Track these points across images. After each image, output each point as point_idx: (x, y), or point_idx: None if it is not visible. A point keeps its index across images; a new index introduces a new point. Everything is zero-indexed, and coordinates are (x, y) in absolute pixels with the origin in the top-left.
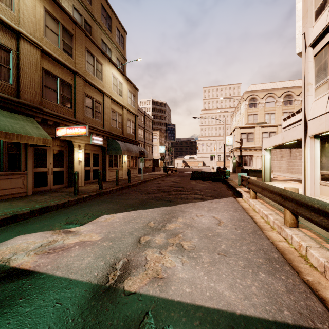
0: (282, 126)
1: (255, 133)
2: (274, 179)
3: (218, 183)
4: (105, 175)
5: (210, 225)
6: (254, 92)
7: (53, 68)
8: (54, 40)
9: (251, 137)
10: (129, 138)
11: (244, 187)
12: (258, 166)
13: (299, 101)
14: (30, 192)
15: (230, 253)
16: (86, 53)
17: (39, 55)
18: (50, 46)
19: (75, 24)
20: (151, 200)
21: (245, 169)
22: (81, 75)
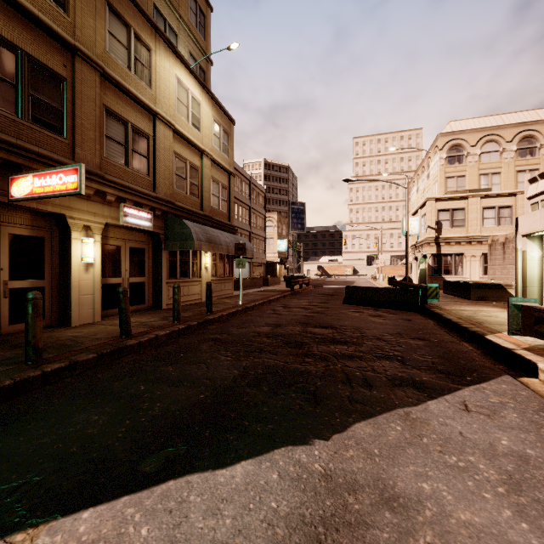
0: (528, 194)
1: (467, 210)
2: None
3: (414, 316)
4: (159, 294)
5: None
6: (458, 134)
7: (2, 23)
8: None
9: (459, 218)
10: (216, 217)
11: (502, 331)
12: (474, 276)
13: None
14: None
15: None
16: (108, 14)
17: None
18: None
19: None
20: (252, 387)
21: (456, 282)
22: (93, 59)
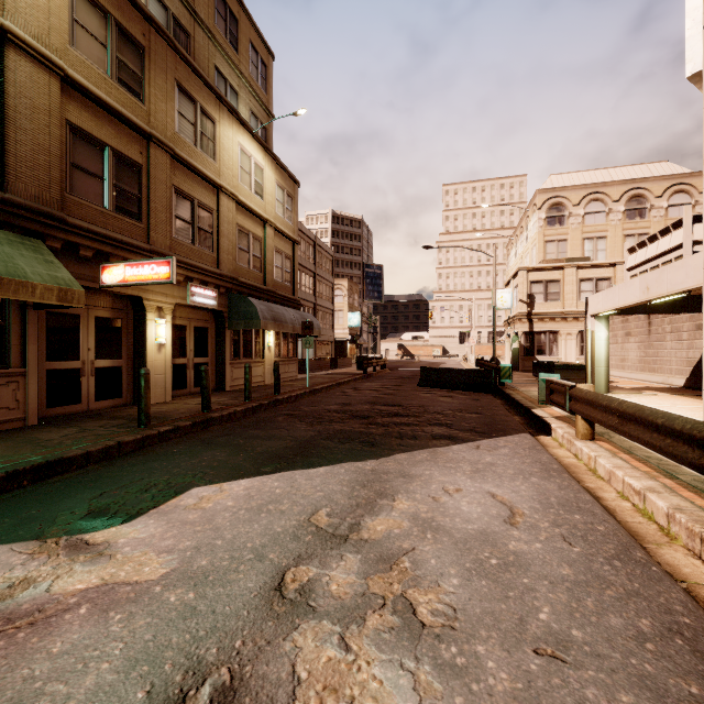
0: (627, 265)
1: (563, 282)
2: (613, 387)
3: (485, 396)
4: (223, 376)
5: (487, 524)
6: (558, 191)
7: (93, 124)
8: (97, 58)
9: (553, 291)
10: (280, 292)
11: (551, 406)
12: (570, 357)
13: (662, 210)
14: (34, 418)
15: (575, 649)
16: (177, 94)
17: (58, 90)
18: (86, 70)
19: (150, 24)
20: (326, 440)
21: (543, 363)
22: (165, 143)
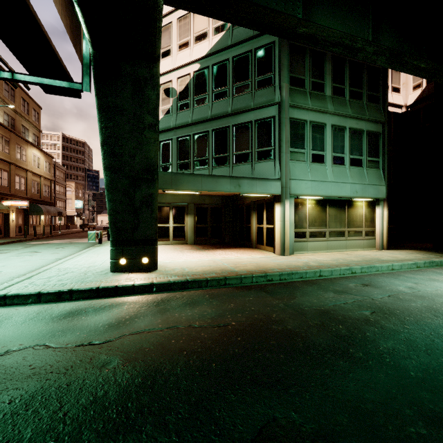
0: None
1: None
2: None
3: None
4: (28, 230)
5: None
6: None
7: None
8: (1, 148)
9: None
10: (46, 200)
11: None
12: None
13: None
14: None
15: None
16: (16, 147)
17: None
18: None
19: (11, 132)
20: (72, 238)
21: None
22: (14, 163)
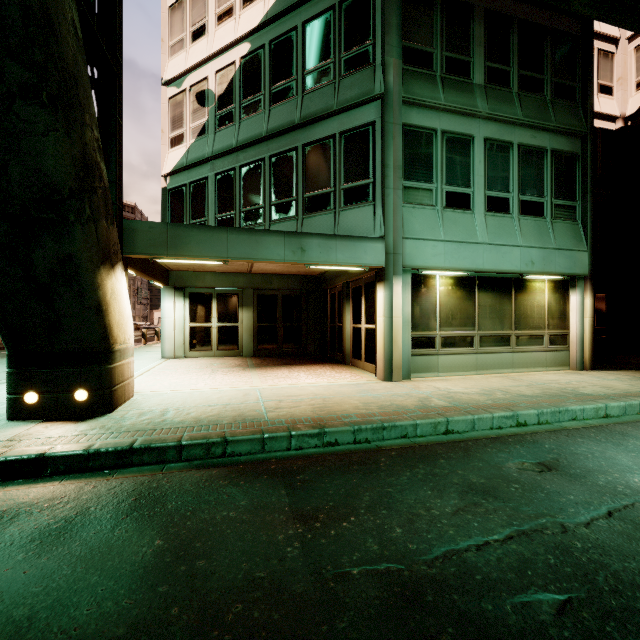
0: None
1: None
2: None
3: None
4: None
5: None
6: None
7: None
8: None
9: None
10: None
11: None
12: None
13: None
14: None
15: None
16: None
17: None
18: None
19: None
20: None
21: None
22: None
